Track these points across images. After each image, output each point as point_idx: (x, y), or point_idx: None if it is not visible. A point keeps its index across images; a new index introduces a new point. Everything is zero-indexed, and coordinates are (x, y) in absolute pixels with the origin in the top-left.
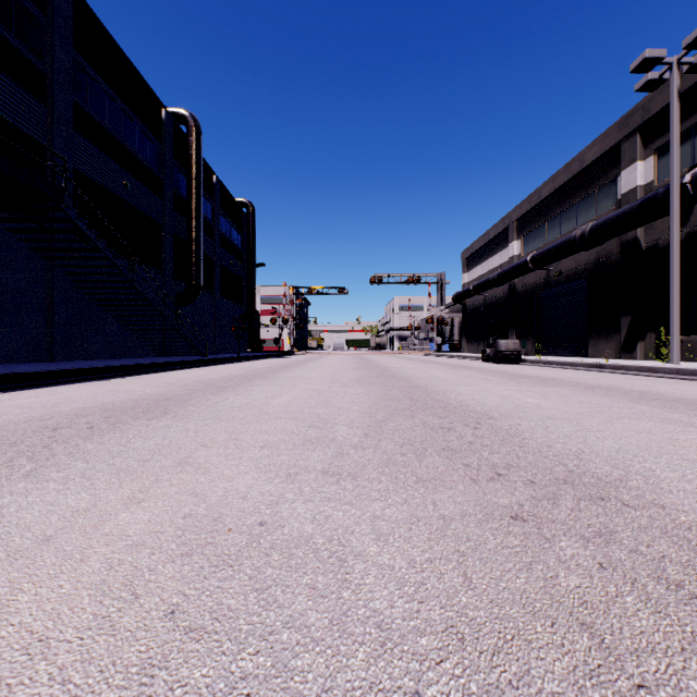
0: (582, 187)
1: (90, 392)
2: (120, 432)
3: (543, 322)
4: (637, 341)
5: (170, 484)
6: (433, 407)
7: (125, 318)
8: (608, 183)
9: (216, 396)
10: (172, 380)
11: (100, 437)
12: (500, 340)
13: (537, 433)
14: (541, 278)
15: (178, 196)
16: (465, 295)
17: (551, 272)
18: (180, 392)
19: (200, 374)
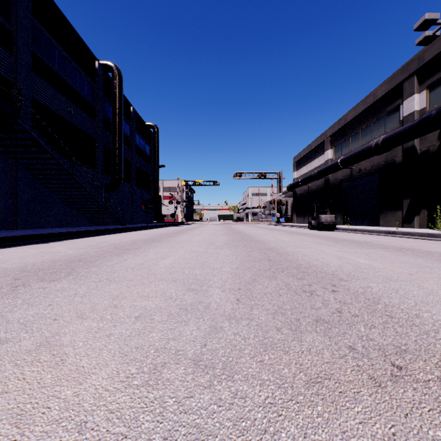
0: (375, 113)
1: (25, 253)
2: (12, 297)
3: (348, 203)
4: (414, 215)
5: (2, 389)
6: (289, 268)
7: (70, 200)
8: (393, 110)
9: (118, 257)
10: (93, 243)
11: None
12: (321, 215)
13: (393, 298)
14: (347, 174)
15: (106, 119)
16: (295, 186)
17: (353, 170)
18: (93, 253)
19: (116, 238)
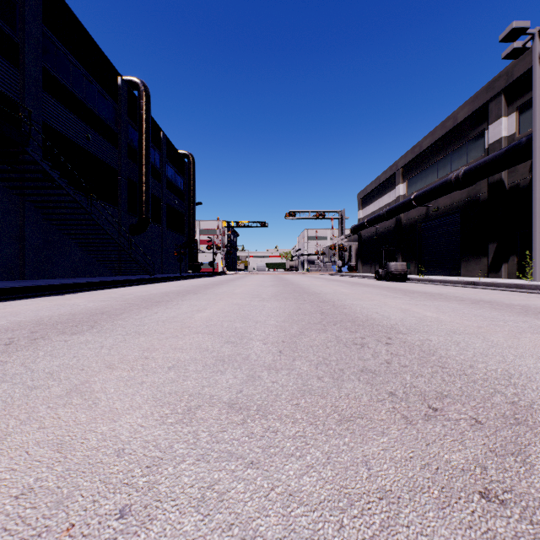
0: (455, 140)
1: (38, 306)
2: (33, 350)
3: (424, 249)
4: (502, 263)
5: (39, 426)
6: (343, 321)
7: (87, 245)
8: (477, 136)
9: (147, 310)
10: (117, 295)
11: (9, 355)
12: (390, 262)
13: (451, 350)
14: (422, 213)
15: (131, 147)
16: (361, 227)
17: (430, 208)
18: (117, 306)
19: (144, 290)
